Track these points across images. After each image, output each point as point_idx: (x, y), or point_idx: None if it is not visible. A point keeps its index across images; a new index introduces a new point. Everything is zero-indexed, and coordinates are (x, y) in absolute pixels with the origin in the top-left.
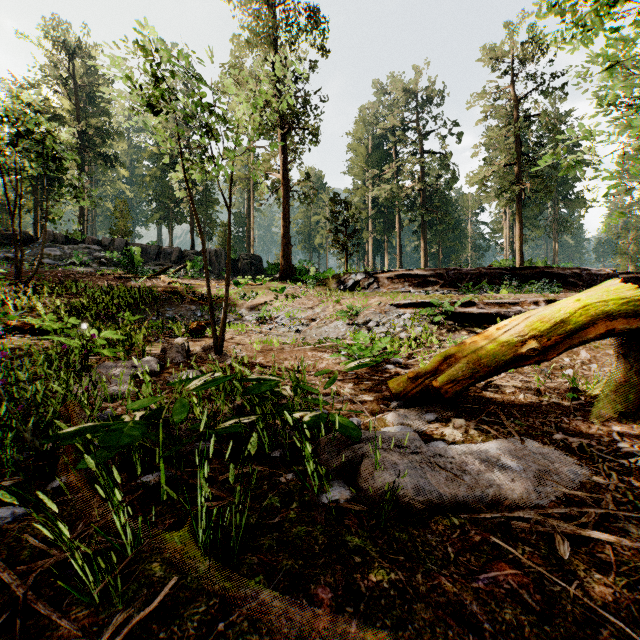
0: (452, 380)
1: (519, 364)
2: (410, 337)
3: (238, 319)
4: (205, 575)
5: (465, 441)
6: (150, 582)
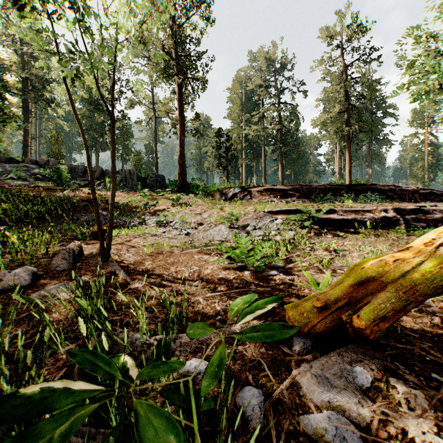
0: (379, 316)
1: None
2: (284, 240)
3: (141, 222)
4: None
5: None
6: None
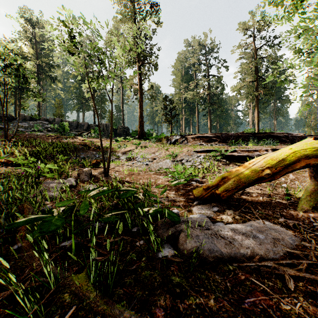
0: (226, 190)
1: (260, 181)
2: (203, 167)
3: (117, 158)
4: (93, 301)
5: (233, 222)
6: (62, 305)
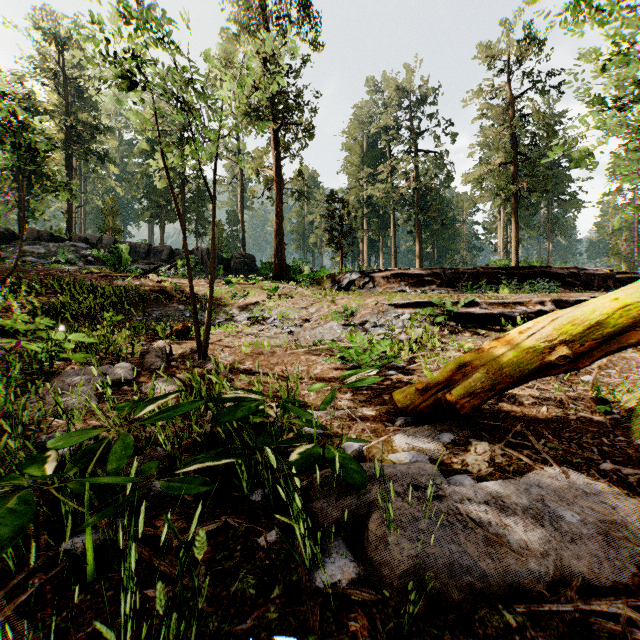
0: (469, 393)
1: (545, 373)
2: (410, 339)
3: (229, 319)
4: None
5: (493, 473)
6: None
